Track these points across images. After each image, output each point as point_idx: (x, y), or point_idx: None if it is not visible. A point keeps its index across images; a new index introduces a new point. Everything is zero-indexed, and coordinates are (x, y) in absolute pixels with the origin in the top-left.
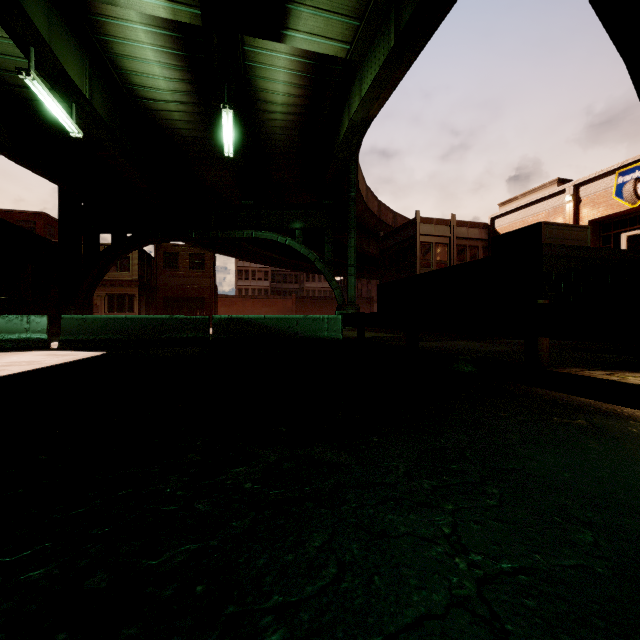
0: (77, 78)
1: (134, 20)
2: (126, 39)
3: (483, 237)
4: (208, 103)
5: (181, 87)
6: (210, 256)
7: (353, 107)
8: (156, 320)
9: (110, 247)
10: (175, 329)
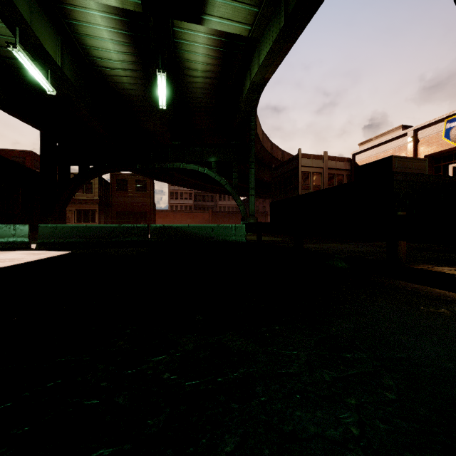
0: (52, 51)
1: (93, 8)
2: (87, 22)
3: (347, 168)
4: (148, 70)
5: (128, 58)
6: (150, 182)
7: (253, 72)
8: (108, 228)
9: (77, 175)
10: (122, 234)
